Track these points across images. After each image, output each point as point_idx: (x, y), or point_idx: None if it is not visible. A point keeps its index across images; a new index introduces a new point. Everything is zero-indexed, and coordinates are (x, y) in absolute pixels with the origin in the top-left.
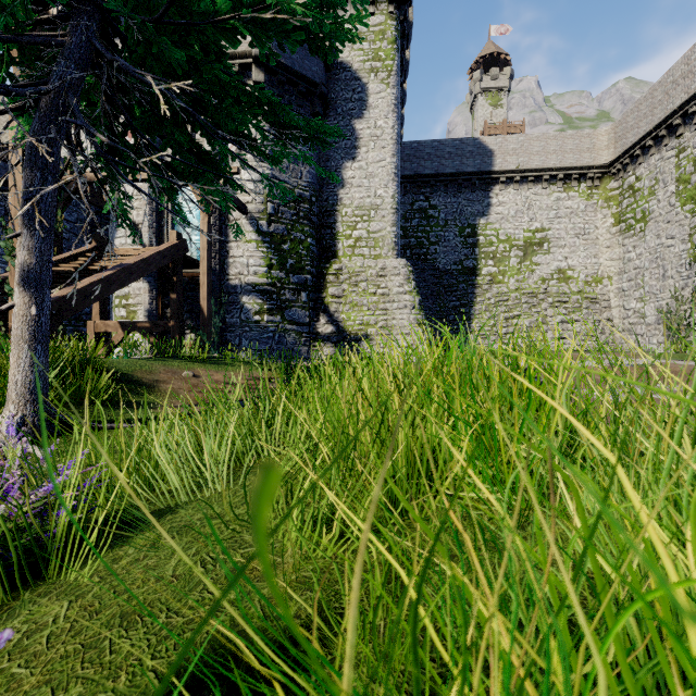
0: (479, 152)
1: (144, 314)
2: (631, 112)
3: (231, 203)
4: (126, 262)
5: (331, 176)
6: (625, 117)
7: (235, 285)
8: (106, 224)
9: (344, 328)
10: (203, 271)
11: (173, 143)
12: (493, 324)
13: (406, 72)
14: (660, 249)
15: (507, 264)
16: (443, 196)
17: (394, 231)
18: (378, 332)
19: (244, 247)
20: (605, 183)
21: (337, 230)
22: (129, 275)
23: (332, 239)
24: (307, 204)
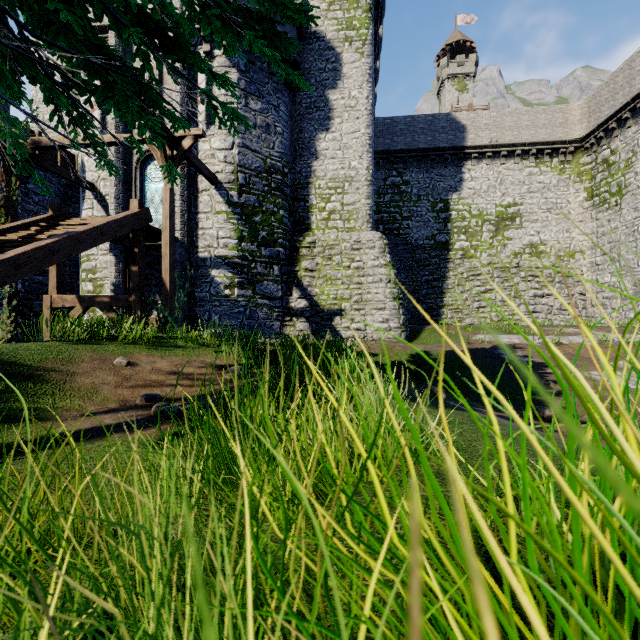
0: (451, 128)
1: (110, 288)
2: (606, 85)
3: (198, 172)
4: (75, 230)
5: (296, 78)
6: (600, 91)
7: (204, 258)
8: (77, 197)
9: (317, 303)
10: (165, 241)
11: (64, 33)
12: (465, 298)
13: (379, 49)
14: (638, 222)
15: (479, 239)
16: (415, 171)
17: (368, 203)
18: (353, 306)
19: (213, 218)
20: (577, 157)
21: (311, 202)
22: (78, 244)
23: (305, 212)
24: (279, 176)
